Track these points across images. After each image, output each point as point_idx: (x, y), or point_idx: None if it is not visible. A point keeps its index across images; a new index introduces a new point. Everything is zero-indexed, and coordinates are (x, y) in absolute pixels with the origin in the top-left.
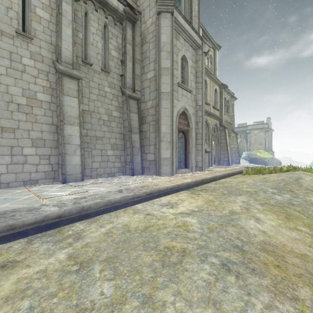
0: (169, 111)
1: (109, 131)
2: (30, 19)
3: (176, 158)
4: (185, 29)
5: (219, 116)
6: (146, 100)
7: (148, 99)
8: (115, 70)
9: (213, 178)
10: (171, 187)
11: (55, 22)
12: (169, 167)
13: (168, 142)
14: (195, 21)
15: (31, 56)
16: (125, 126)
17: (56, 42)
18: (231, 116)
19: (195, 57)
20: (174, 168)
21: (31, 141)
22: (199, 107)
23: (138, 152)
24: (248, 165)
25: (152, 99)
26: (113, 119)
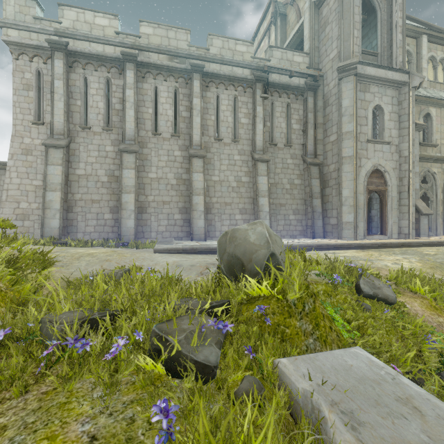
0: (352, 174)
1: (291, 198)
2: (238, 128)
3: (364, 222)
4: (377, 76)
5: None
6: (329, 163)
7: (330, 162)
8: (296, 141)
9: (404, 243)
10: (340, 244)
11: (252, 122)
12: (352, 231)
13: (350, 205)
14: (397, 54)
15: (238, 153)
16: (306, 192)
17: (253, 138)
18: None
19: (398, 97)
20: (362, 233)
21: (239, 210)
22: (404, 158)
23: (319, 216)
24: None
25: (335, 162)
26: (295, 186)
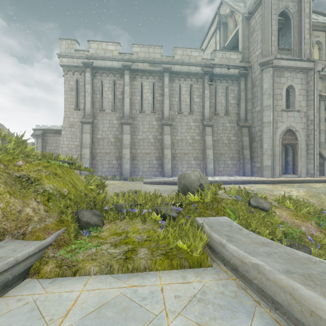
0: (270, 134)
1: (229, 149)
2: (193, 105)
3: (280, 165)
4: (289, 66)
5: None
6: (255, 126)
7: (256, 125)
8: (232, 111)
9: (304, 180)
10: (257, 180)
11: (202, 100)
12: (270, 172)
13: (269, 155)
14: (305, 49)
15: (193, 121)
16: (239, 145)
17: (202, 111)
18: None
19: (306, 78)
20: (278, 173)
21: (193, 158)
22: (310, 121)
23: (248, 161)
24: None
25: (259, 125)
26: (231, 141)
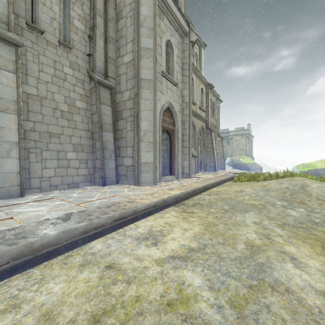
0: (151, 103)
1: (71, 127)
2: None
3: (160, 163)
4: (170, 7)
5: (206, 118)
6: (123, 90)
7: (125, 88)
8: (79, 46)
9: (205, 187)
10: (153, 203)
11: None
12: (152, 174)
13: (150, 142)
14: (181, 3)
15: None
16: (94, 122)
17: None
18: (216, 119)
19: (182, 46)
20: (158, 175)
21: None
22: (186, 104)
23: (112, 155)
24: (234, 170)
25: (130, 89)
26: (77, 110)
